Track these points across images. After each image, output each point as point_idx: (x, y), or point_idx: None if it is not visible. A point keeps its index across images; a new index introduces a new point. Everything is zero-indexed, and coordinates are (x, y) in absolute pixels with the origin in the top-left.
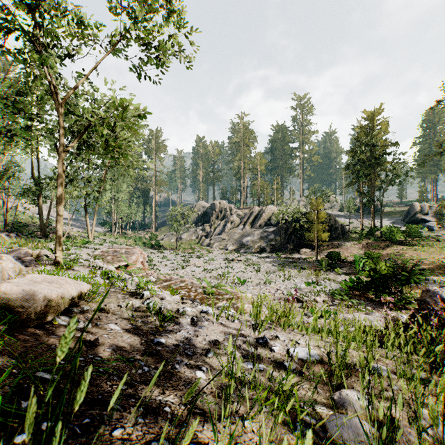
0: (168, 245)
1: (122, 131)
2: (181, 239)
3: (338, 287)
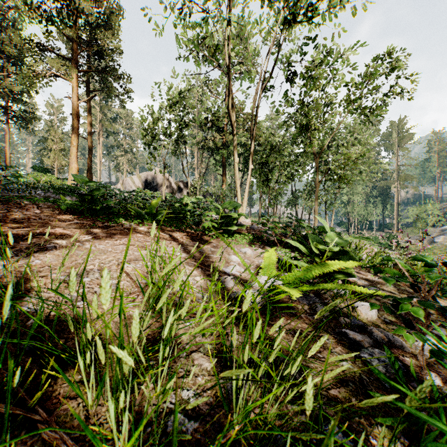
0: (413, 248)
1: (354, 147)
2: (432, 243)
3: None
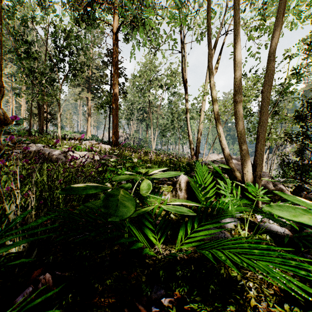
0: None
1: None
2: None
3: (283, 180)
